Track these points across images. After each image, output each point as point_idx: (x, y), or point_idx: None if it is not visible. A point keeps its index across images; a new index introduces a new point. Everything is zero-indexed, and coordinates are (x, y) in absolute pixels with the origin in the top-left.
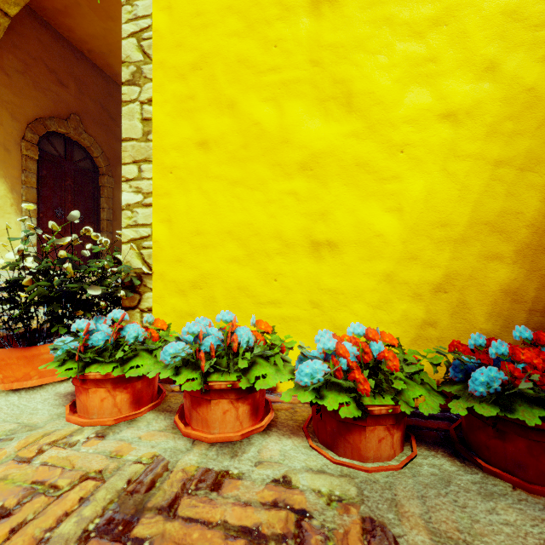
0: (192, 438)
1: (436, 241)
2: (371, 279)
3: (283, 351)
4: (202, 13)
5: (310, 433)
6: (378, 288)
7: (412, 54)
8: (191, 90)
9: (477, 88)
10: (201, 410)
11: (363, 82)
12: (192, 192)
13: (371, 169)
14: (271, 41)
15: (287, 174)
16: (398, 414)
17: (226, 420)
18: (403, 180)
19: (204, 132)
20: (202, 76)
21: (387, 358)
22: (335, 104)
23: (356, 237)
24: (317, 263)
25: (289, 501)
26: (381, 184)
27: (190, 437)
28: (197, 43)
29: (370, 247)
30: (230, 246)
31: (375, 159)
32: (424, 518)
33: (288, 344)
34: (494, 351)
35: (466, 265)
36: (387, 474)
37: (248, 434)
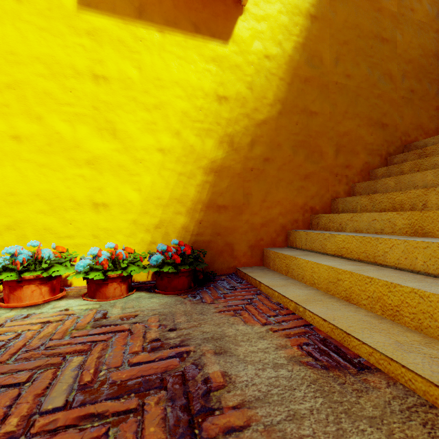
0: (11, 307)
1: (156, 205)
2: (126, 223)
3: (73, 261)
4: (15, 53)
5: (86, 296)
6: (129, 227)
7: (146, 118)
8: (6, 101)
9: (172, 141)
10: (17, 293)
11: (122, 125)
12: (6, 167)
13: (126, 169)
14: (68, 88)
15: (78, 165)
16: (123, 277)
17: (33, 295)
18: (141, 176)
19: (17, 130)
20: (15, 94)
21: (119, 255)
22: (107, 133)
23: (118, 202)
24: (97, 214)
25: (66, 313)
26: (131, 177)
27: (9, 307)
28: (11, 72)
29: (126, 207)
30: (38, 203)
31: (128, 164)
32: (122, 306)
33: (74, 256)
34: (161, 248)
35: (168, 216)
36: (116, 300)
37: (48, 300)
